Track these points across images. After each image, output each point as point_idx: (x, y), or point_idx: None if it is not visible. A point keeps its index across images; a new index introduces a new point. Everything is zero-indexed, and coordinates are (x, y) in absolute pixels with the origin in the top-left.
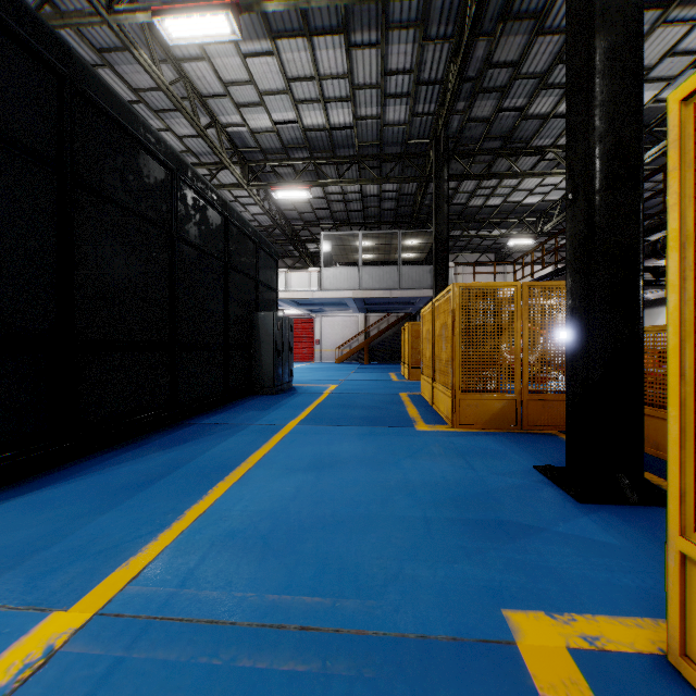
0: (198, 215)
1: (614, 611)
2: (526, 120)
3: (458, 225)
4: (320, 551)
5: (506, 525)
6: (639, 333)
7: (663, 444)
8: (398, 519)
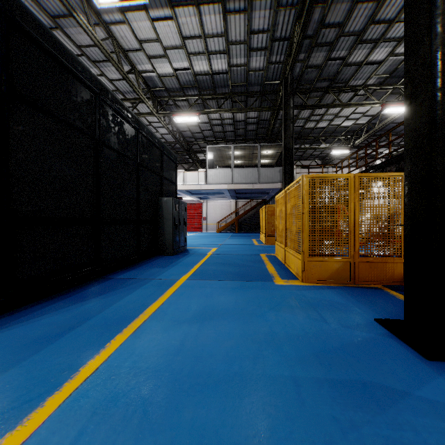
0: (117, 128)
1: None
2: (346, 66)
3: (297, 141)
4: (196, 424)
5: (370, 388)
6: None
7: None
8: (269, 379)
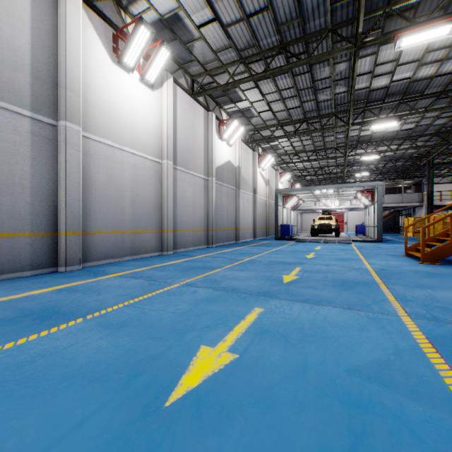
0: None
1: None
2: None
3: None
4: None
5: None
6: None
7: None
8: None
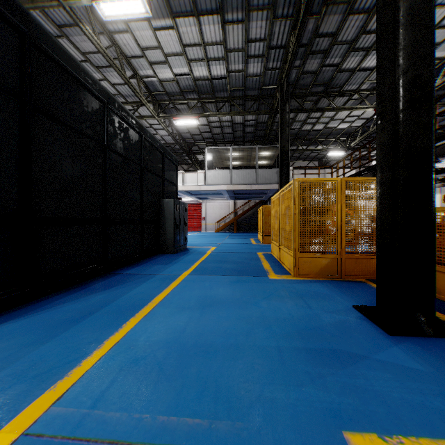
0: (122, 134)
1: (433, 433)
2: (340, 72)
3: (294, 143)
4: (201, 376)
5: (338, 354)
6: (432, 212)
7: (443, 290)
8: (259, 348)
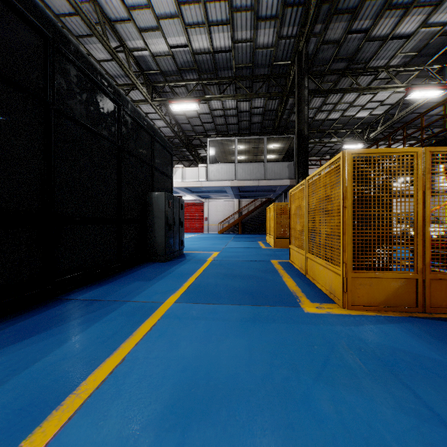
0: (85, 95)
1: None
2: (369, 41)
3: None
4: None
5: None
6: None
7: None
8: None
